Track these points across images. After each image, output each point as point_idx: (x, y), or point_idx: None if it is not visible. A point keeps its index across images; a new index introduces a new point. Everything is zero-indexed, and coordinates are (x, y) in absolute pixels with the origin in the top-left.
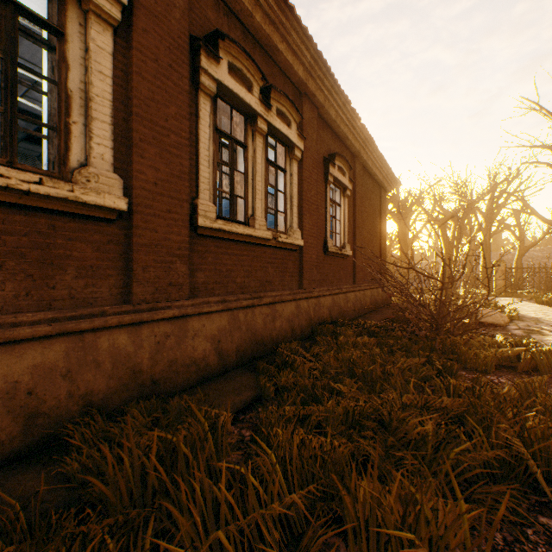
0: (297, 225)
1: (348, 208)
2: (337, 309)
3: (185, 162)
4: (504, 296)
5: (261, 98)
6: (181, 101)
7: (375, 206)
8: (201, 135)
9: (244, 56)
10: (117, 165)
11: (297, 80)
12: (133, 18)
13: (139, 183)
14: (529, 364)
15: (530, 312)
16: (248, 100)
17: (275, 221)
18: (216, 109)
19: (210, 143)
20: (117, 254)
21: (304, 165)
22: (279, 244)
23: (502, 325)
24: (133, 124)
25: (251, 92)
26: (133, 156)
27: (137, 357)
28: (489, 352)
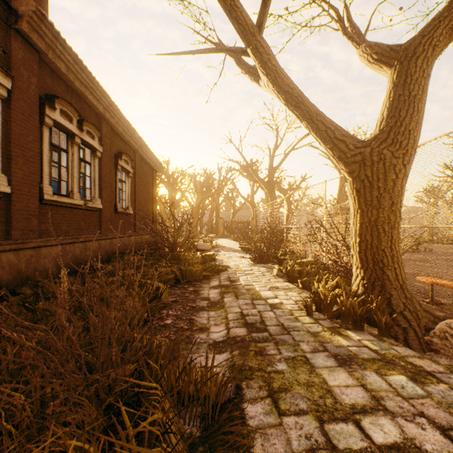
0: (98, 196)
1: (131, 184)
2: (124, 246)
3: (37, 165)
4: (223, 237)
5: (78, 126)
6: (35, 133)
7: (150, 181)
8: (44, 149)
9: (69, 105)
10: (2, 168)
11: (99, 112)
12: (12, 93)
13: (15, 178)
14: (203, 260)
15: (226, 244)
16: (71, 128)
17: (85, 194)
18: (52, 133)
19: (48, 152)
20: (2, 214)
21: (103, 160)
22: (87, 207)
23: (209, 250)
24: (12, 148)
25: (72, 123)
26: (12, 164)
27: (20, 266)
28: (189, 257)
